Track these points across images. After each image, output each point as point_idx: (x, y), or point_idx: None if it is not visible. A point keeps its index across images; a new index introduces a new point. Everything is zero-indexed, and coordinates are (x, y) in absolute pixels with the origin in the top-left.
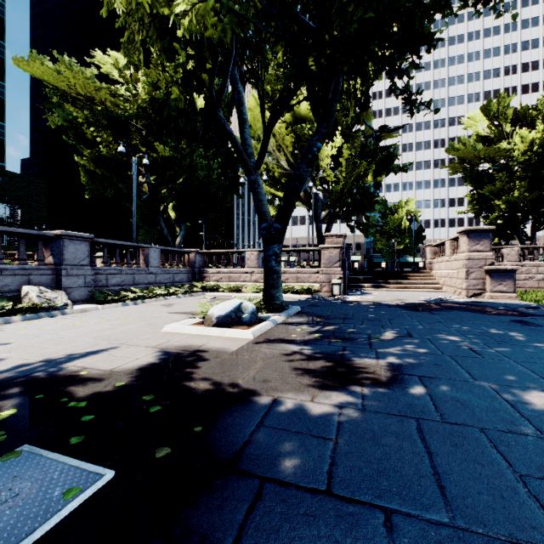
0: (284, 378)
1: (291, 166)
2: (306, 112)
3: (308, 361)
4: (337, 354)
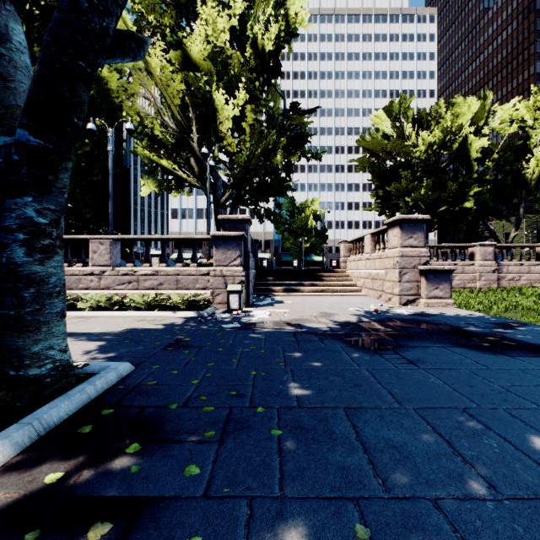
0: None
1: (184, 132)
2: (201, 57)
3: None
4: None
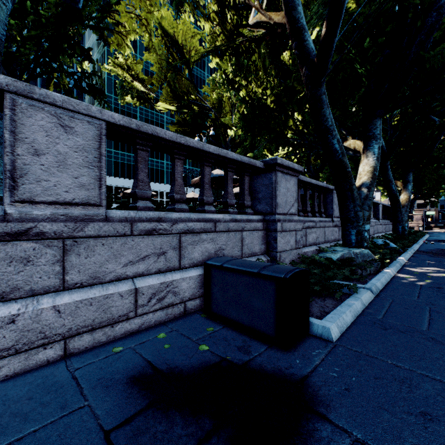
0: None
1: None
2: None
3: None
4: None
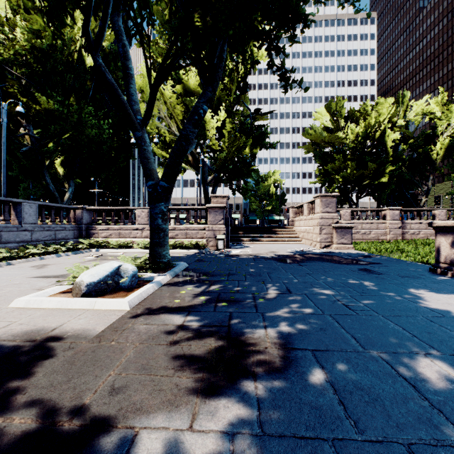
0: (156, 380)
1: None
2: (195, 87)
3: (191, 341)
4: (223, 325)
